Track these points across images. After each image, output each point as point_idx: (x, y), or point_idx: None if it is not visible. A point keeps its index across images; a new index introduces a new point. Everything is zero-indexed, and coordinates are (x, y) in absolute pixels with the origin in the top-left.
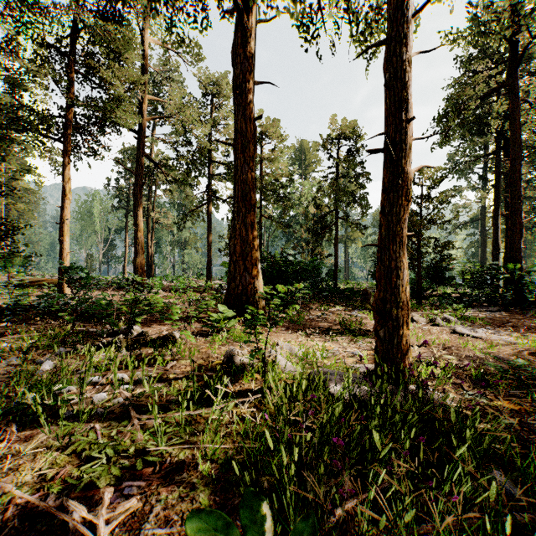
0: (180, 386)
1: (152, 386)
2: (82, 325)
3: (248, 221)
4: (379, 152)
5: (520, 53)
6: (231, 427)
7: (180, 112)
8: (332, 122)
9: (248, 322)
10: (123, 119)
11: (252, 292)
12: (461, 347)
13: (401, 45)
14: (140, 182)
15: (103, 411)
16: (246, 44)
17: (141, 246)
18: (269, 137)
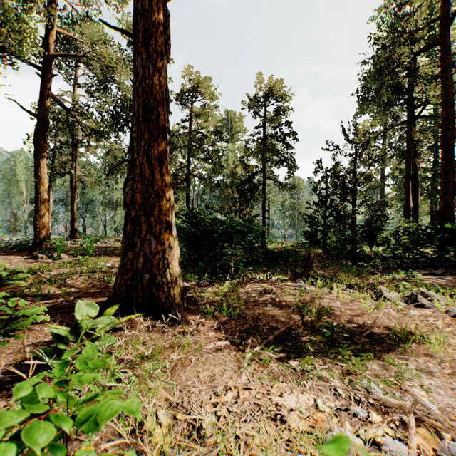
0: None
1: None
2: None
3: (154, 153)
4: None
5: None
6: None
7: (93, 50)
8: (260, 82)
9: None
10: None
11: (160, 267)
12: None
13: None
14: (42, 127)
15: None
16: None
17: (44, 202)
18: (196, 92)
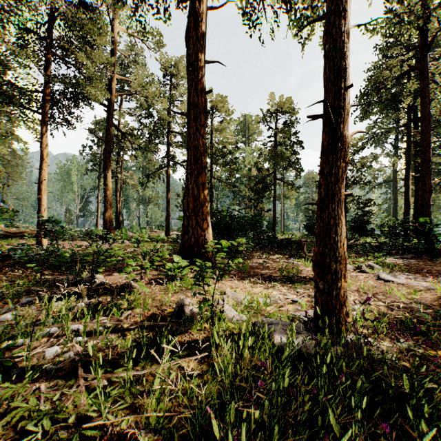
0: (132, 337)
1: (106, 337)
2: (52, 273)
3: (199, 181)
4: (319, 117)
5: (430, 40)
6: (178, 385)
7: (143, 89)
8: (271, 99)
9: (197, 274)
10: (93, 94)
11: (203, 243)
12: (387, 293)
13: (340, 17)
14: (108, 149)
15: (52, 368)
16: (198, 28)
17: (110, 203)
18: (218, 111)
